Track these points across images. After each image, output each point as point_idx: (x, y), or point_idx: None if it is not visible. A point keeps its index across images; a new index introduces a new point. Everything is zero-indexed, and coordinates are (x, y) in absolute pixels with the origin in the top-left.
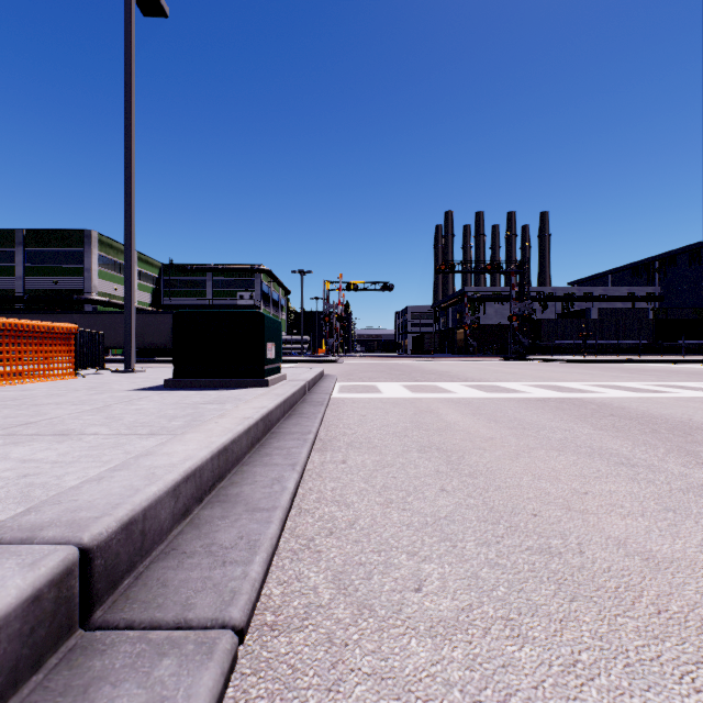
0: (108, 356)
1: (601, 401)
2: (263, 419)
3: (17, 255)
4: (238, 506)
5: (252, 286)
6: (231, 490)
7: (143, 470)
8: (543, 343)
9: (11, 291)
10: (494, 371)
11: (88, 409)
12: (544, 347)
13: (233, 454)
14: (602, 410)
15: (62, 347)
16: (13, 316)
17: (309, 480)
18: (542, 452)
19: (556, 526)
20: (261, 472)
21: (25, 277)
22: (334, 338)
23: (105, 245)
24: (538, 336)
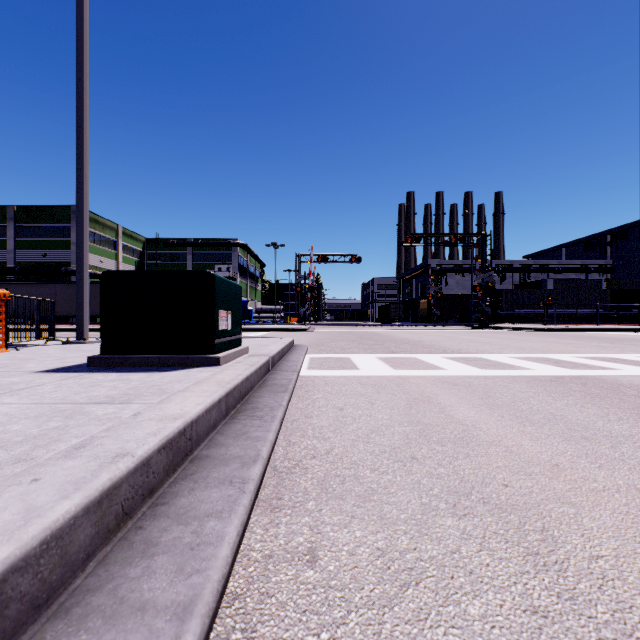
0: (91, 324)
1: (630, 382)
2: (167, 444)
3: (8, 230)
4: None
5: (229, 259)
6: None
7: None
8: (503, 312)
9: (3, 264)
10: (468, 341)
11: None
12: (504, 316)
13: (7, 608)
14: None
15: None
16: None
17: None
18: None
19: None
20: None
21: (16, 250)
22: (305, 308)
23: (92, 220)
24: (499, 306)
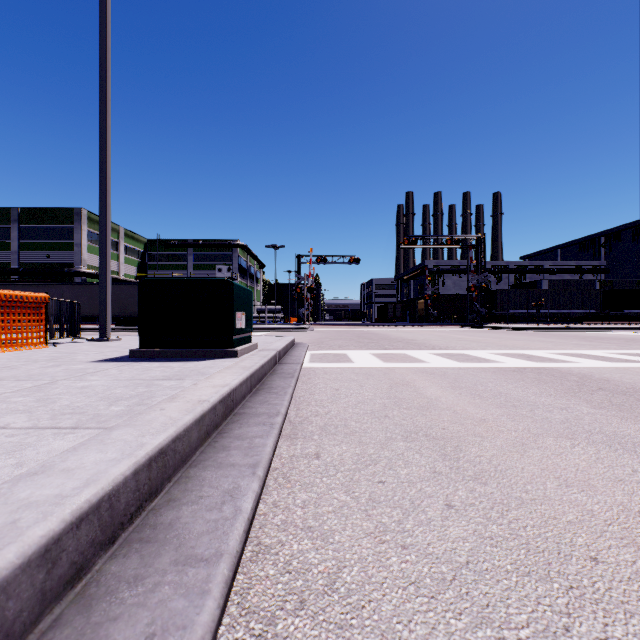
0: (95, 324)
1: (579, 372)
2: (222, 400)
3: (12, 231)
4: (165, 553)
5: (229, 259)
6: (163, 515)
7: (4, 513)
8: (498, 312)
9: (7, 264)
10: (458, 339)
11: (27, 386)
12: (499, 316)
13: (176, 454)
14: (587, 382)
15: (31, 316)
16: (7, 287)
17: (273, 487)
18: (550, 440)
19: (639, 587)
20: (212, 480)
21: (20, 251)
22: (305, 308)
23: (94, 222)
24: (494, 306)
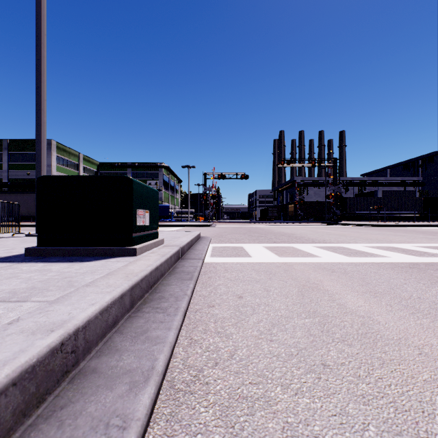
0: None
1: None
2: (23, 375)
3: (3, 156)
4: None
5: (156, 176)
6: None
7: None
8: (348, 213)
9: None
10: (327, 233)
11: None
12: (348, 216)
13: None
14: None
15: None
16: None
17: None
18: None
19: None
20: None
21: (9, 170)
22: (209, 210)
23: (61, 150)
24: (345, 209)
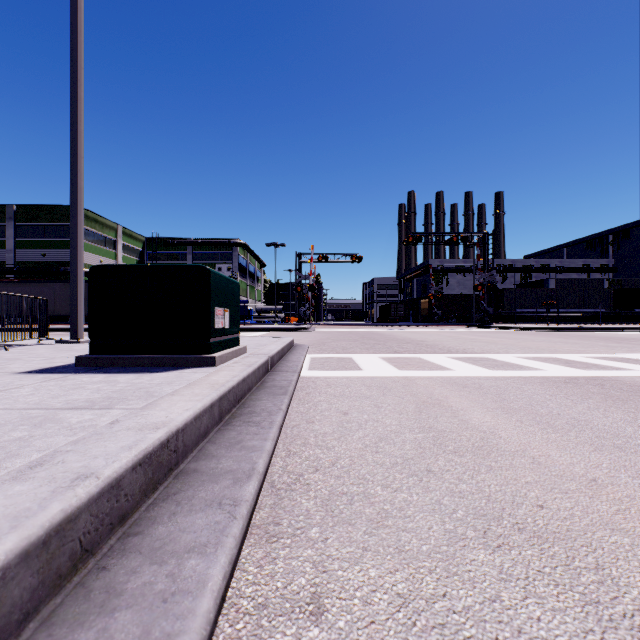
0: None
1: None
2: (144, 459)
3: (7, 229)
4: None
5: (229, 258)
6: None
7: None
8: (505, 312)
9: (2, 263)
10: (471, 340)
11: None
12: (506, 316)
13: None
14: None
15: None
16: None
17: None
18: None
19: None
20: None
21: (16, 250)
22: (306, 307)
23: (91, 220)
24: (501, 305)
